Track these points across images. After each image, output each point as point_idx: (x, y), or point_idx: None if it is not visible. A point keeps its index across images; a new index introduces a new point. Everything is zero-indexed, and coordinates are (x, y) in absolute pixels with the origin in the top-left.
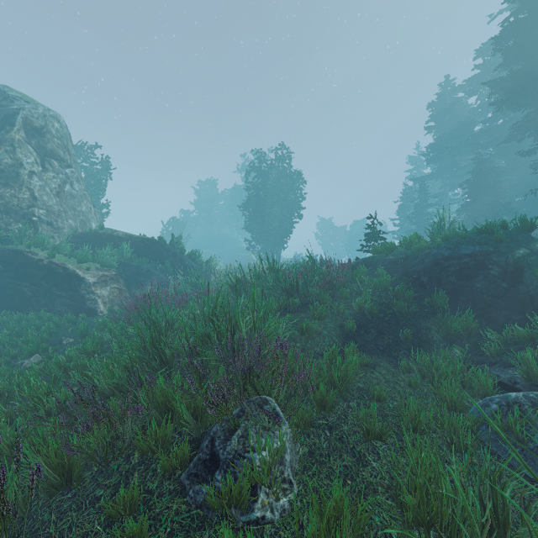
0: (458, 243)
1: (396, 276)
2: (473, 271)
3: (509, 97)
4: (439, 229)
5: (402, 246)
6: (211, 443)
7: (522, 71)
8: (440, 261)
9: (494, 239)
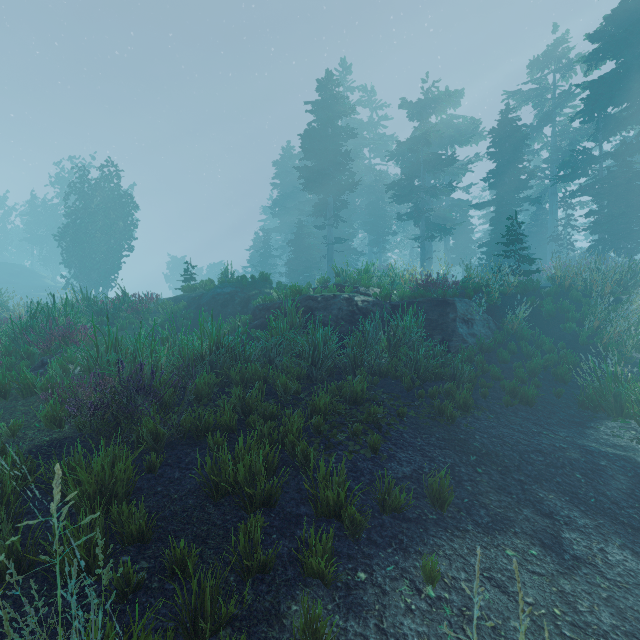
0: (226, 286)
1: (193, 307)
2: (229, 302)
3: (308, 184)
4: (224, 276)
5: (201, 287)
6: (42, 361)
7: (313, 169)
8: (216, 296)
9: (243, 284)
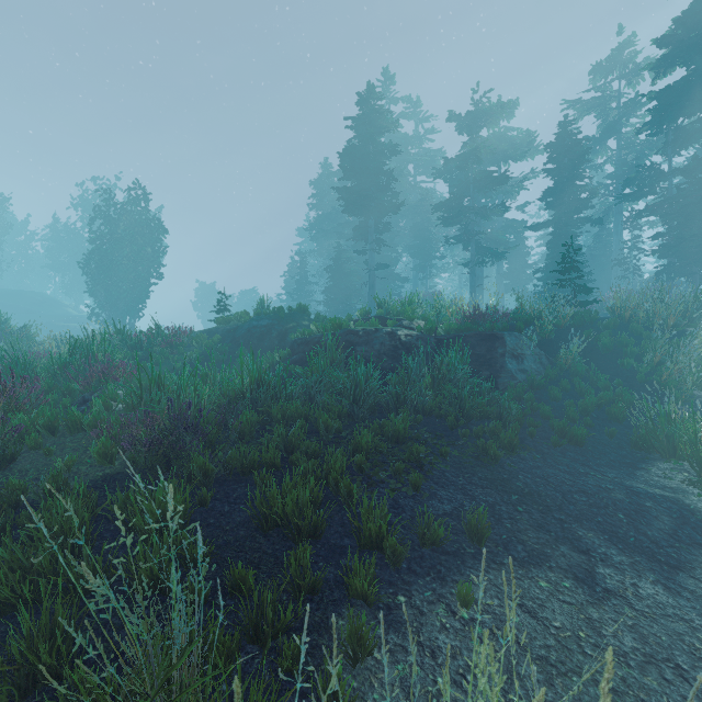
0: (262, 318)
1: (228, 341)
2: (265, 335)
3: (348, 206)
4: (260, 308)
5: (236, 319)
6: (83, 398)
7: (353, 190)
8: (252, 329)
9: (280, 316)
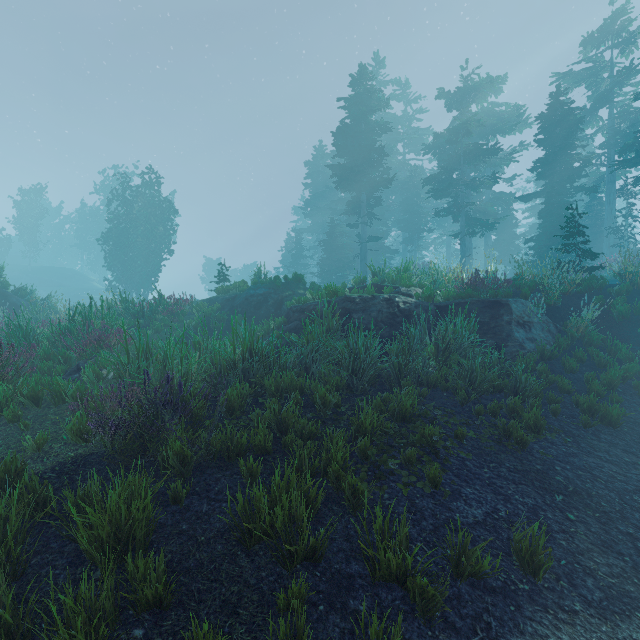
0: (259, 287)
1: (226, 309)
2: (262, 303)
3: (341, 182)
4: (257, 277)
5: (234, 288)
6: (77, 366)
7: (346, 166)
8: (249, 298)
9: (276, 285)
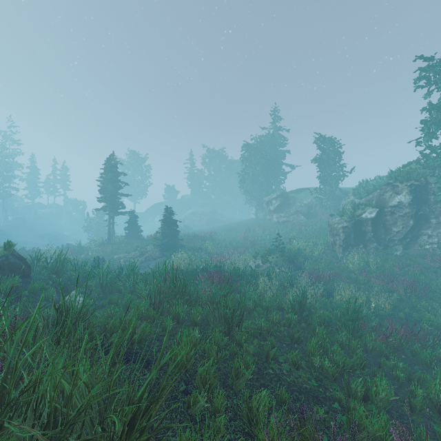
0: None
1: None
2: None
3: None
4: None
5: None
6: None
7: None
8: None
9: None
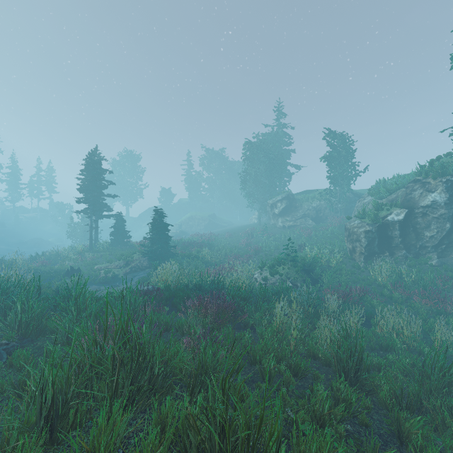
0: None
1: None
2: None
3: None
4: None
5: None
6: None
7: None
8: None
9: None
